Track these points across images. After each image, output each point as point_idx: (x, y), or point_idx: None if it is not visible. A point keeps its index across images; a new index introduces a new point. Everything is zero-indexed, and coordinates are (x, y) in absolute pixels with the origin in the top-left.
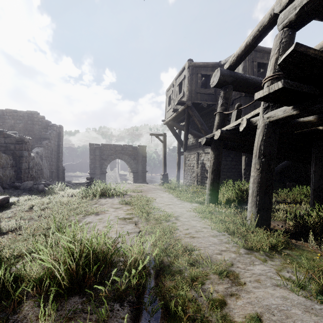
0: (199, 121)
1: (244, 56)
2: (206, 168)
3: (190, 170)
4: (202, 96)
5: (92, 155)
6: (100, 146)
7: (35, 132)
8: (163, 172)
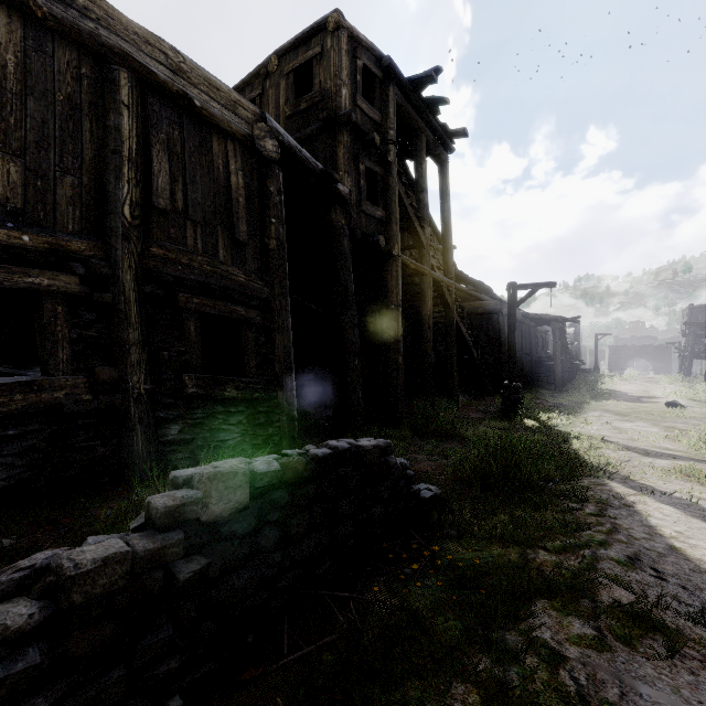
0: (697, 340)
1: None
2: None
3: (704, 369)
4: None
5: (610, 355)
6: (618, 347)
7: None
8: (678, 369)
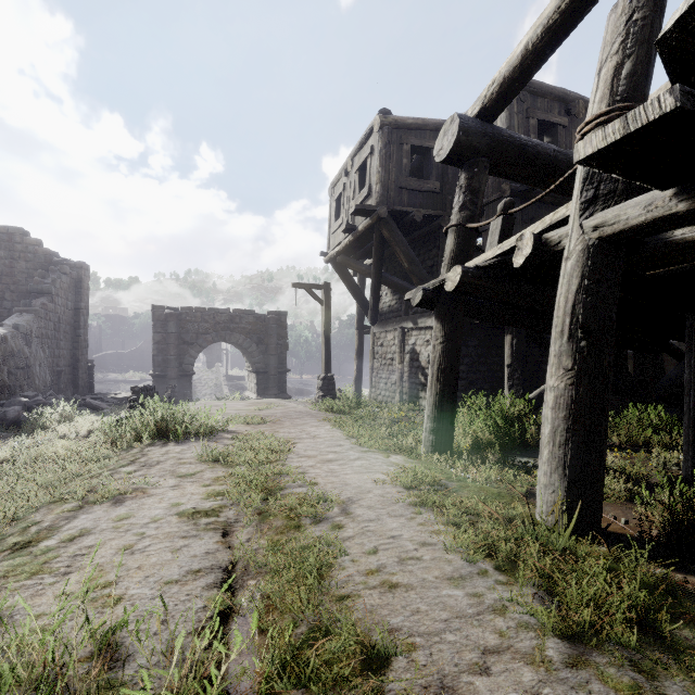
0: (406, 255)
1: (518, 82)
2: (421, 363)
3: (385, 368)
4: (413, 197)
5: (159, 332)
6: (179, 313)
7: (16, 279)
8: (323, 373)
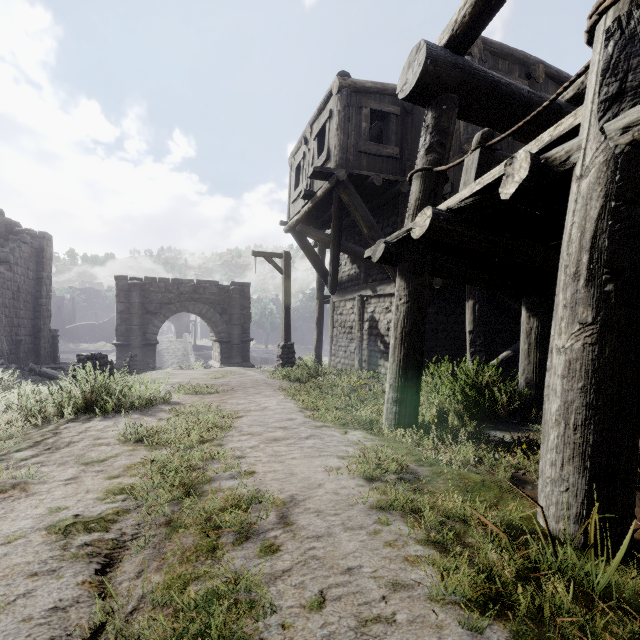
0: (365, 220)
1: None
2: (380, 330)
3: (344, 337)
4: (372, 161)
5: (123, 302)
6: (142, 283)
7: None
8: (283, 342)
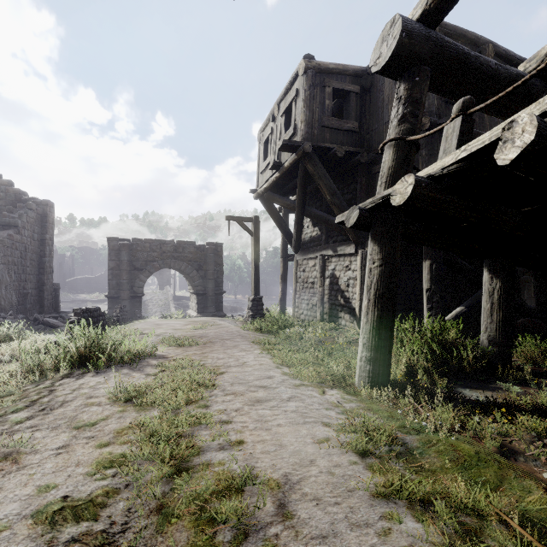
0: (328, 188)
1: None
2: (340, 286)
3: (307, 291)
4: (334, 135)
5: (114, 260)
6: (130, 243)
7: None
8: (252, 295)
